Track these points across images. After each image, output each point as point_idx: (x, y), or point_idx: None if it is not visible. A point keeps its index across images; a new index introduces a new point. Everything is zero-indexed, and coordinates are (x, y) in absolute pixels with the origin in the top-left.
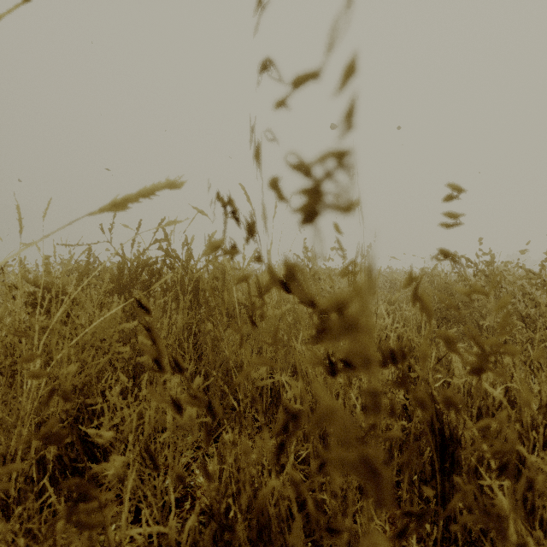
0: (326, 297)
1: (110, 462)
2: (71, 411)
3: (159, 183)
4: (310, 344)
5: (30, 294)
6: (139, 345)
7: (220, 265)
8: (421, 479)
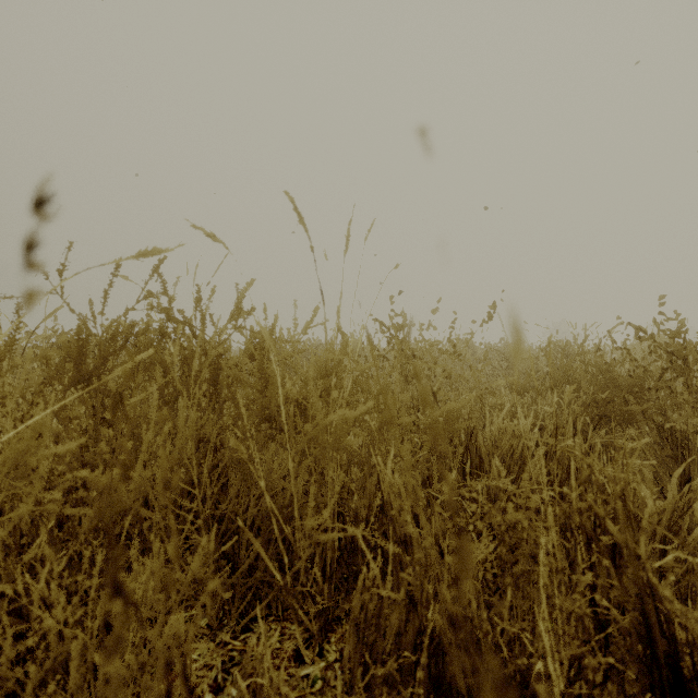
0: None
1: None
2: None
3: None
4: None
5: None
6: None
7: (257, 334)
8: None
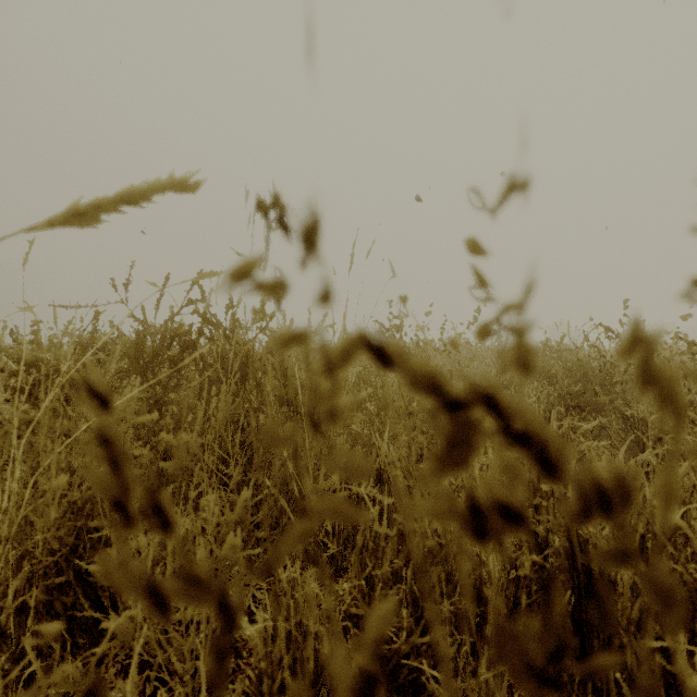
0: (463, 376)
1: (55, 680)
2: (66, 538)
3: (156, 181)
4: (433, 474)
5: (11, 374)
6: (86, 474)
7: (276, 335)
8: (558, 634)
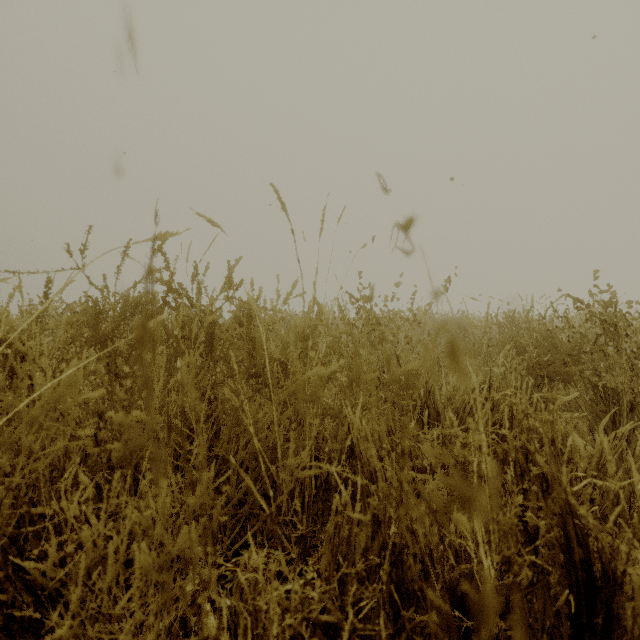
0: None
1: None
2: (4, 528)
3: None
4: None
5: None
6: None
7: (244, 304)
8: (554, 637)
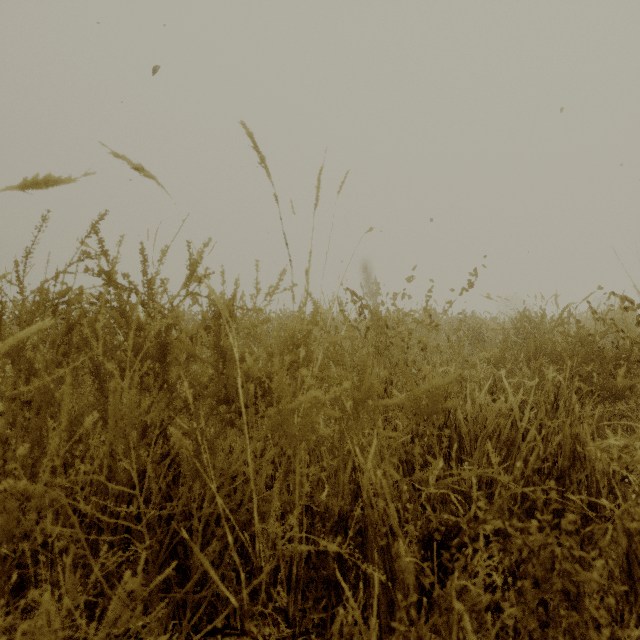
0: None
1: None
2: None
3: None
4: None
5: None
6: None
7: (214, 302)
8: None
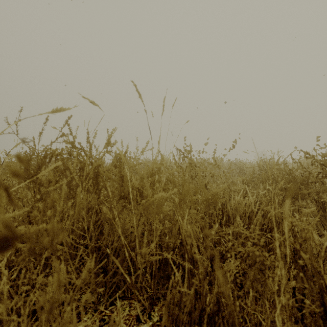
0: None
1: None
2: None
3: None
4: None
5: None
6: None
7: (117, 155)
8: None
